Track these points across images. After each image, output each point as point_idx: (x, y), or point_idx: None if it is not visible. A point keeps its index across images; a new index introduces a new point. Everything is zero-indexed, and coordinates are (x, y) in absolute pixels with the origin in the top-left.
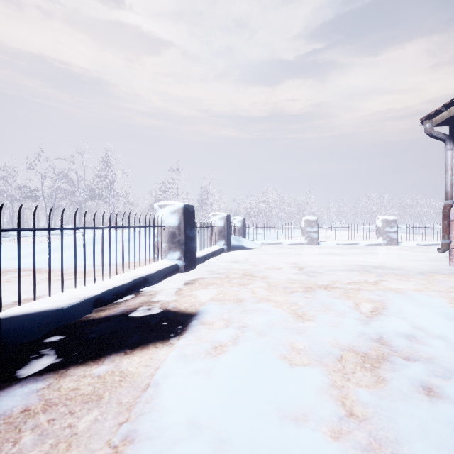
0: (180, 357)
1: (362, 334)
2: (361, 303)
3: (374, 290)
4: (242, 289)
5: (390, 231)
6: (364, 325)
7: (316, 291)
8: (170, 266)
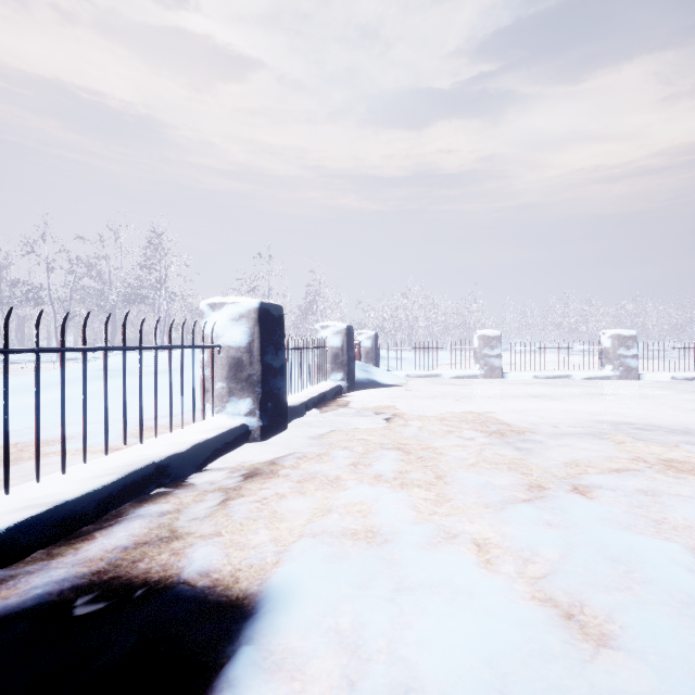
0: None
1: None
2: None
3: None
4: (385, 493)
5: (626, 355)
6: None
7: (562, 501)
8: (229, 430)
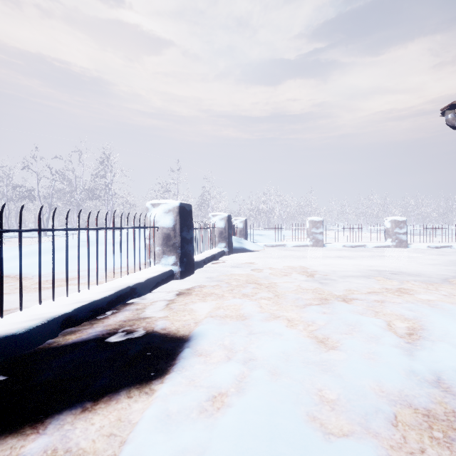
0: (161, 419)
1: (412, 373)
2: (393, 322)
3: (403, 303)
4: (247, 301)
5: (399, 232)
6: (409, 357)
7: (334, 304)
8: (164, 272)
